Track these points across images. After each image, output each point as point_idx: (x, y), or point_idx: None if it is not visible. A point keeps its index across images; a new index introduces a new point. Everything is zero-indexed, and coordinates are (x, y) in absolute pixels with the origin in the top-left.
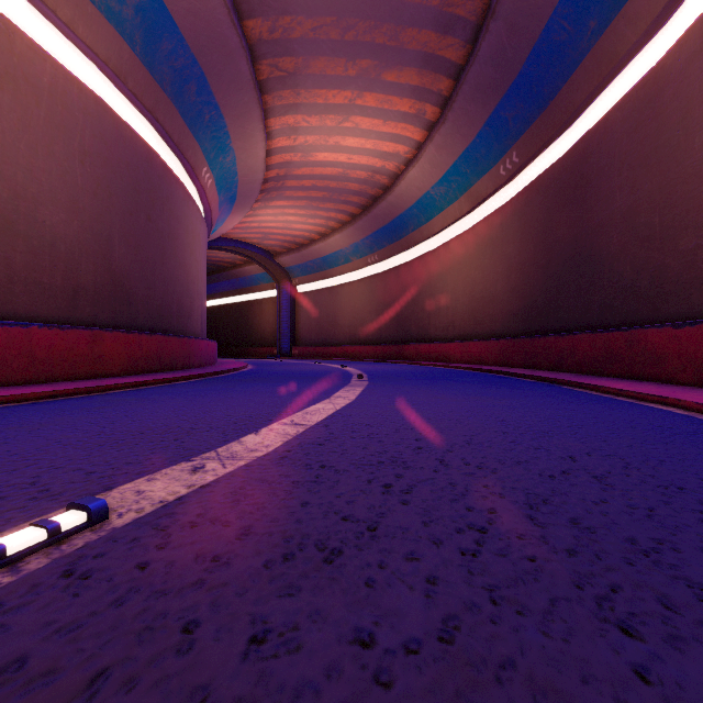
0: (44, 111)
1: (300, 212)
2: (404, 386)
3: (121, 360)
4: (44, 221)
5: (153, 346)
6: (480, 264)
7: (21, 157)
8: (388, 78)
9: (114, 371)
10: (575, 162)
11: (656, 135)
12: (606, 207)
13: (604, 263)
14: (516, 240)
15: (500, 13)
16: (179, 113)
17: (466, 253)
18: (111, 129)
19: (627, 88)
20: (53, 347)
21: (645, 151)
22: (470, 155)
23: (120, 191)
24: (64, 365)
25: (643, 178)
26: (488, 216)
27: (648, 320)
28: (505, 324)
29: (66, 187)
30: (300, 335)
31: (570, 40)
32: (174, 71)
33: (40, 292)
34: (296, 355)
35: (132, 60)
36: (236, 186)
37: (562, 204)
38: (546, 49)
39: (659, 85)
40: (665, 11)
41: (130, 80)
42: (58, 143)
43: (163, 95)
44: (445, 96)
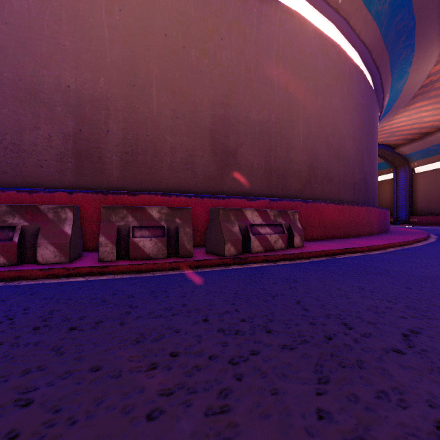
0: (346, 88)
1: (437, 106)
2: None
3: (375, 225)
4: (346, 148)
5: (382, 216)
6: None
7: (341, 116)
8: None
9: (374, 231)
10: None
11: None
12: None
13: None
14: None
15: None
16: (389, 61)
17: None
18: (363, 86)
19: None
20: (359, 217)
21: None
22: None
23: (365, 123)
24: (361, 227)
25: None
26: None
27: None
28: None
29: (351, 127)
30: (418, 207)
31: None
32: (395, 33)
33: (345, 187)
34: (414, 222)
35: (378, 39)
36: (395, 101)
37: None
38: None
39: None
40: None
41: (374, 52)
42: (350, 103)
43: (385, 53)
44: None
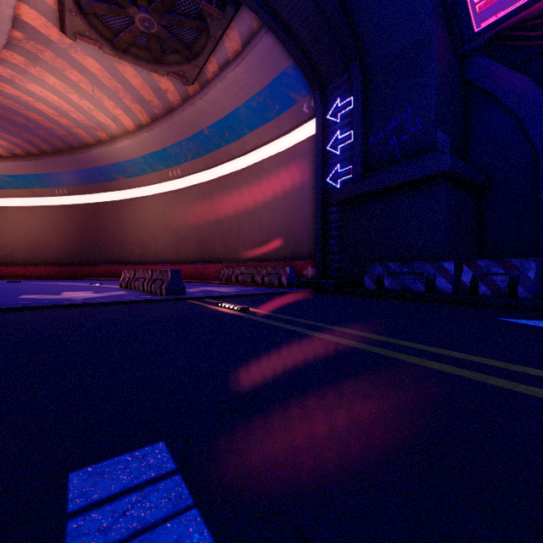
0: None
1: None
2: (55, 282)
3: None
4: None
5: None
6: (38, 227)
7: None
8: (3, 134)
9: None
10: (94, 208)
11: (119, 217)
12: (106, 229)
13: (105, 245)
14: (64, 224)
15: (74, 157)
16: None
17: (25, 218)
18: None
19: (111, 197)
20: None
21: (116, 219)
22: (38, 177)
23: None
24: None
25: (116, 226)
26: (44, 206)
27: (117, 263)
28: (57, 259)
29: None
30: None
31: (96, 176)
32: None
33: None
34: None
35: None
36: None
37: (89, 220)
38: (87, 172)
39: (120, 206)
40: (121, 190)
41: None
42: None
43: None
44: (33, 153)
